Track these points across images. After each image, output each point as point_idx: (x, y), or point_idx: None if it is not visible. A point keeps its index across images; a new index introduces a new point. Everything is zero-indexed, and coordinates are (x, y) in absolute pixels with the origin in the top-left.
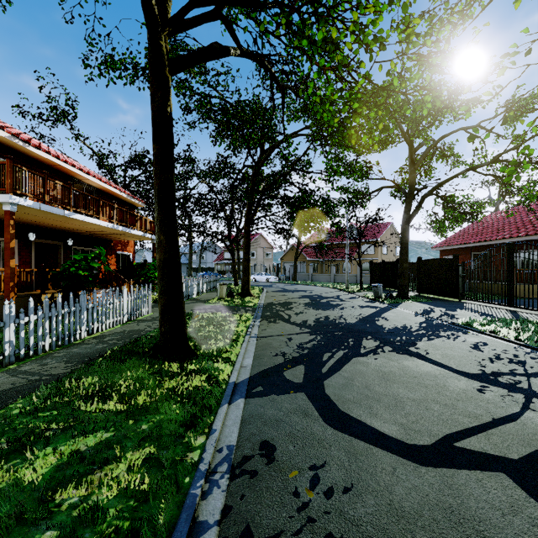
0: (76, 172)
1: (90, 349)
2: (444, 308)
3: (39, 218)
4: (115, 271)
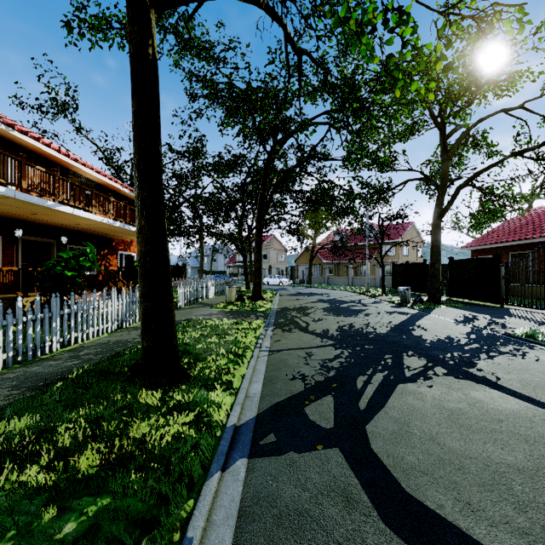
0: (71, 163)
1: (55, 367)
2: (488, 315)
3: (21, 211)
4: (113, 272)
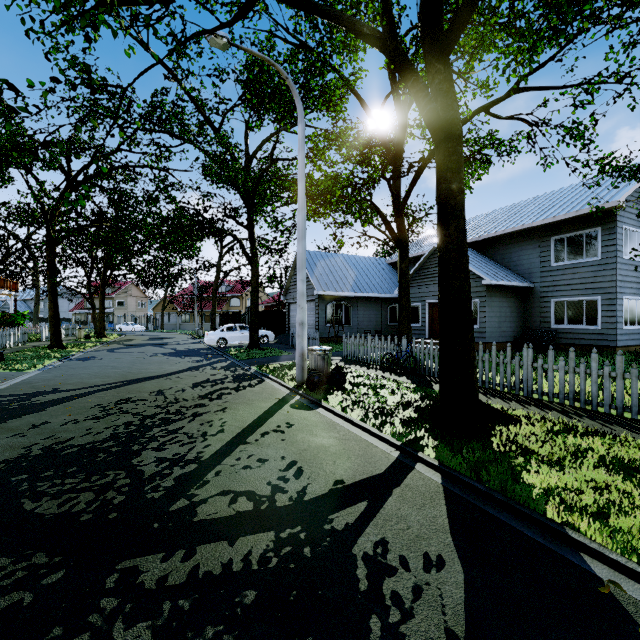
0: None
1: (14, 349)
2: None
3: None
4: None
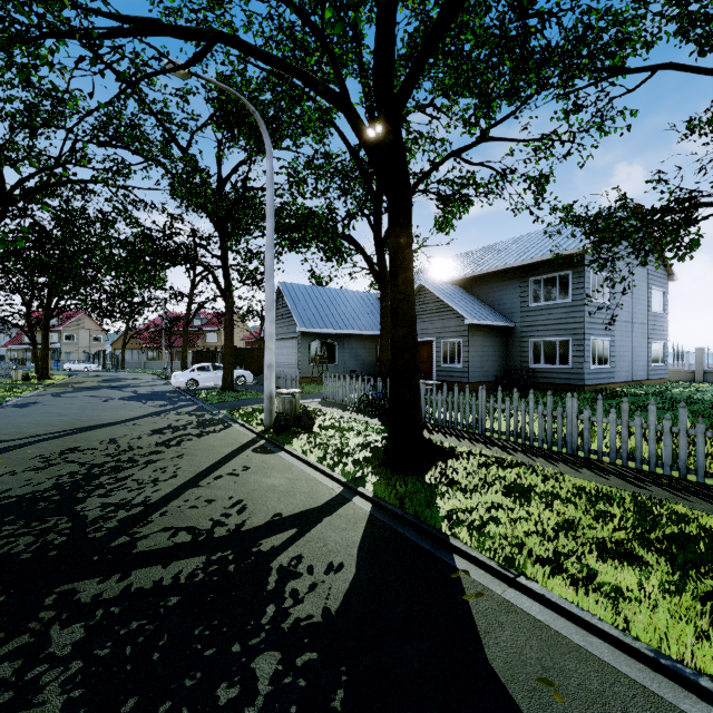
0: None
1: None
2: None
3: None
4: None
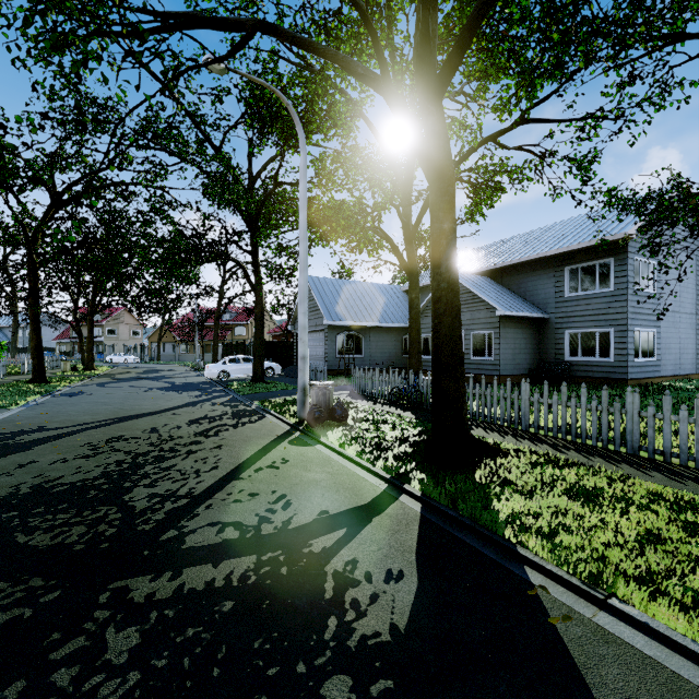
0: None
1: None
2: None
3: None
4: None
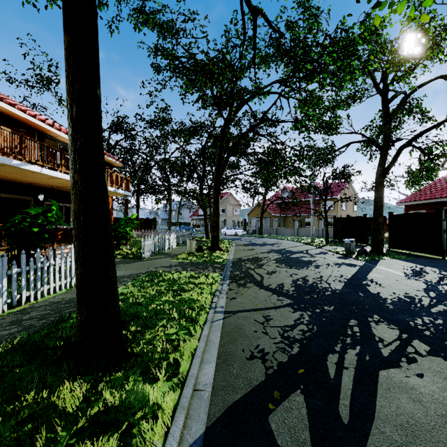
0: (47, 128)
1: None
2: (436, 269)
3: None
4: None
